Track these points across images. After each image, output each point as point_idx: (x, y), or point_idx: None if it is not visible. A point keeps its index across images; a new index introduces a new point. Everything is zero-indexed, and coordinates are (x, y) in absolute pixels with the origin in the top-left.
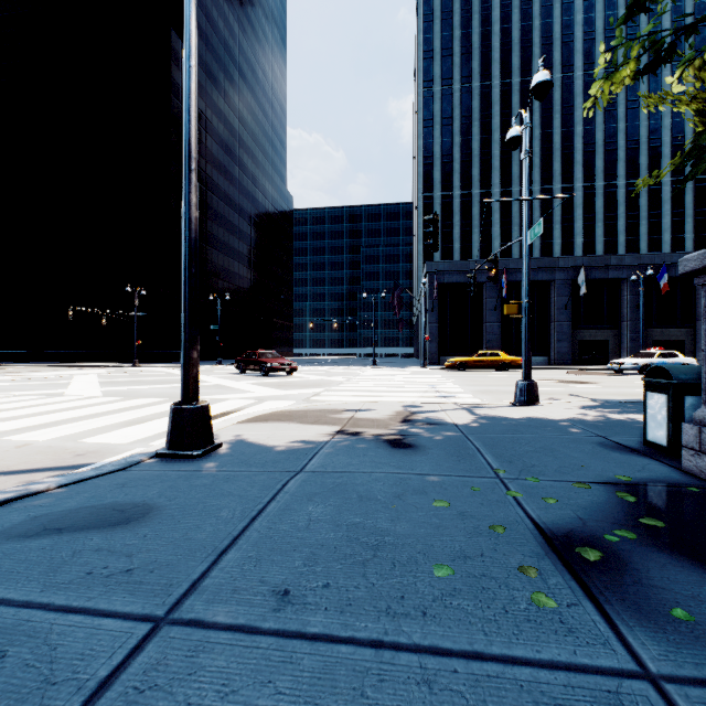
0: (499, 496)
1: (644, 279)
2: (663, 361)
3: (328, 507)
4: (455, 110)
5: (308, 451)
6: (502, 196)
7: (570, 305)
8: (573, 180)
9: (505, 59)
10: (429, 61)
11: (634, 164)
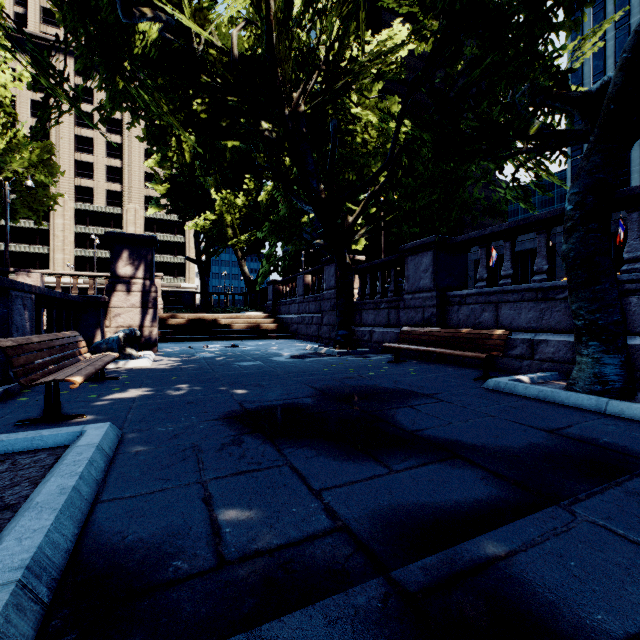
0: None
1: None
2: None
3: None
4: (607, 61)
5: None
6: None
7: None
8: None
9: None
10: None
11: None
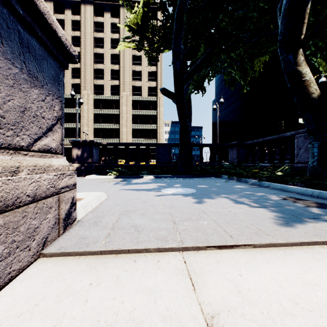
0: None
1: None
2: None
3: None
4: None
5: None
6: None
7: None
8: None
9: None
10: None
11: None
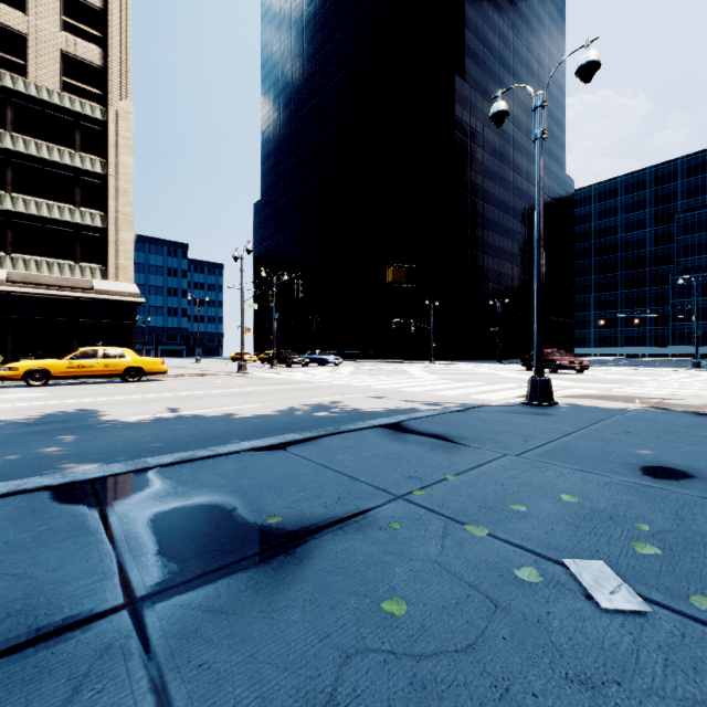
0: None
1: None
2: None
3: (644, 423)
4: None
5: (623, 410)
6: None
7: None
8: None
9: None
10: None
11: None
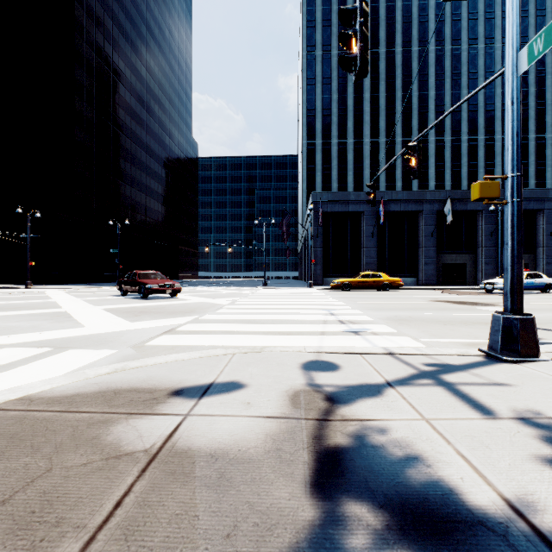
0: None
1: (496, 211)
2: (531, 281)
3: None
4: (333, 72)
5: None
6: (371, 146)
7: (436, 232)
8: (427, 134)
9: (374, 32)
10: (312, 29)
11: (474, 124)
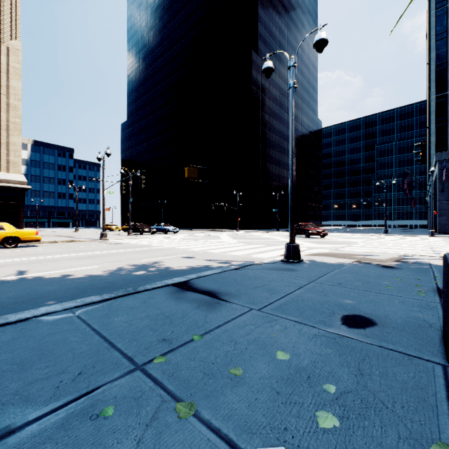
0: (428, 281)
1: None
2: None
3: (351, 275)
4: None
5: (341, 265)
6: None
7: None
8: None
9: None
10: None
11: None
